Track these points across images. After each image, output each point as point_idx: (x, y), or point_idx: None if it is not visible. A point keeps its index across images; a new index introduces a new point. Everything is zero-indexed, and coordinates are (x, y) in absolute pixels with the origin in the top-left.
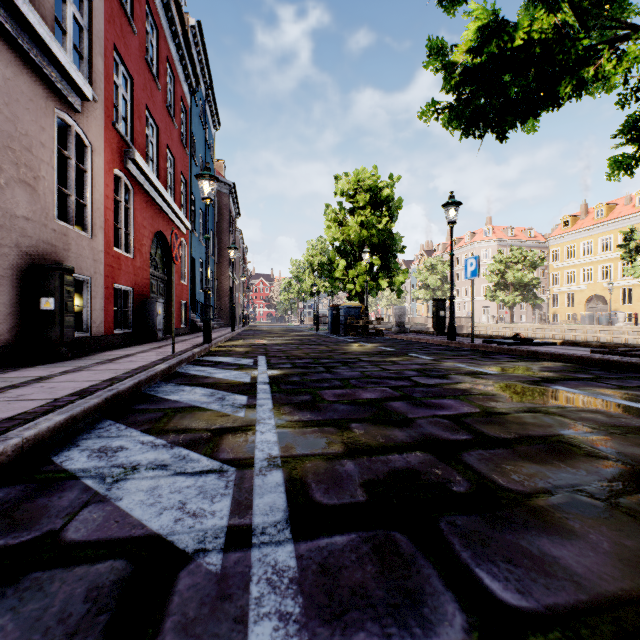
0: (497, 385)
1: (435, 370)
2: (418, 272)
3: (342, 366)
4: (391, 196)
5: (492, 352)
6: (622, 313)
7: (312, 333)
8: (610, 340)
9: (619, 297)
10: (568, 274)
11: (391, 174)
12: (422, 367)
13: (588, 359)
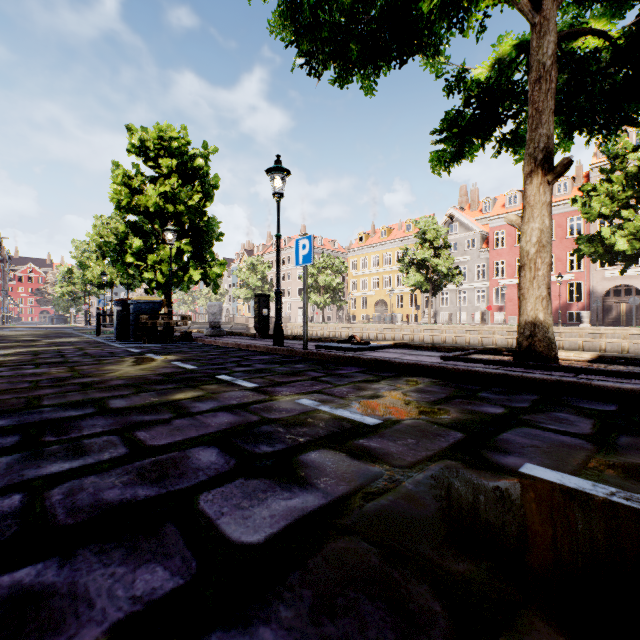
0: (432, 495)
1: (265, 431)
2: (239, 270)
3: (5, 453)
4: (206, 170)
5: (332, 362)
6: (400, 314)
7: (84, 339)
8: (393, 336)
9: (396, 302)
10: (363, 281)
11: (206, 142)
12: (237, 421)
13: (452, 370)
